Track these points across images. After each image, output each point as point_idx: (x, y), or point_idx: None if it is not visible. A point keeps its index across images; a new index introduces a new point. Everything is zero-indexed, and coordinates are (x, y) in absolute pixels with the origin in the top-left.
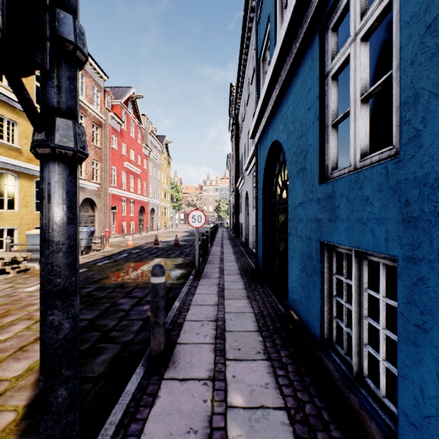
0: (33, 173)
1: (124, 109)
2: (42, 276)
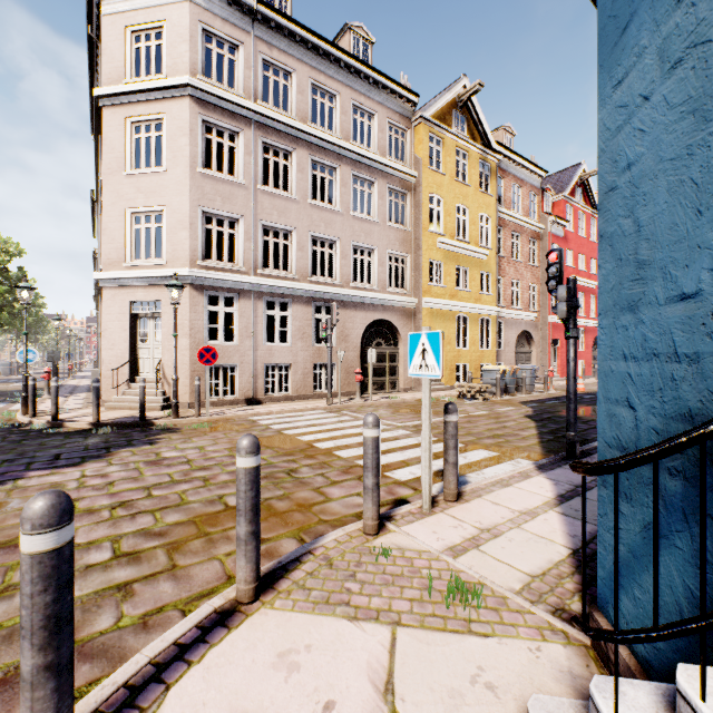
0: (479, 312)
1: (569, 202)
2: (567, 372)
